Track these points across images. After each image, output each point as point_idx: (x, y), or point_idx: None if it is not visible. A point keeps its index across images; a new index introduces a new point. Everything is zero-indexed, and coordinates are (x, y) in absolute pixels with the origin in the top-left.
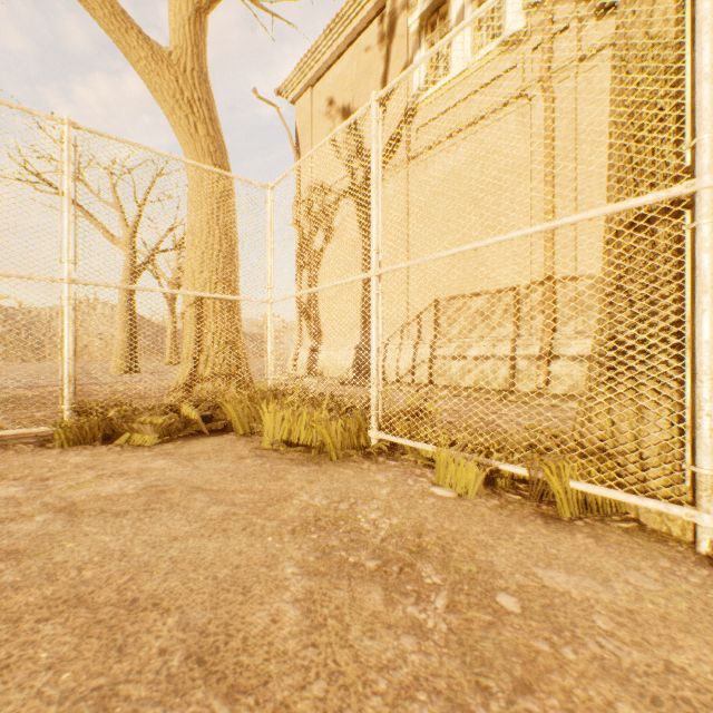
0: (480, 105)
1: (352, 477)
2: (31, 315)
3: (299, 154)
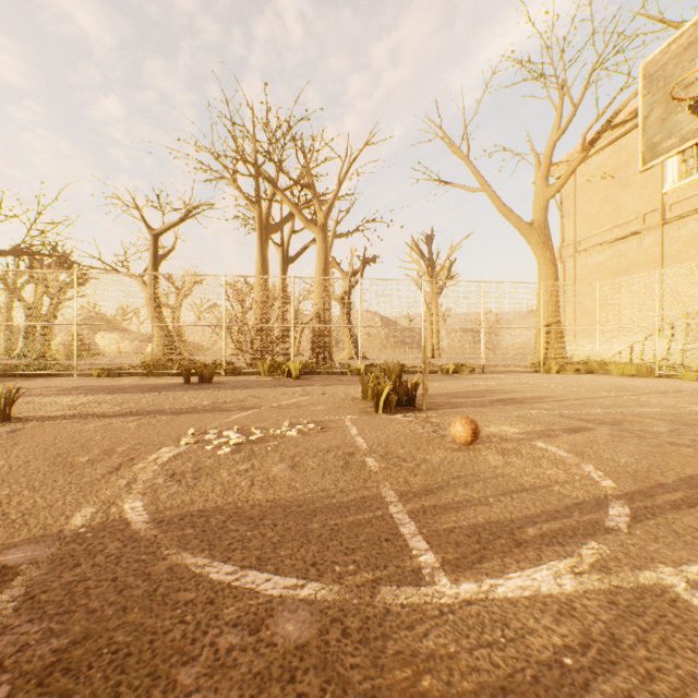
0: None
1: (653, 379)
2: None
3: (562, 213)
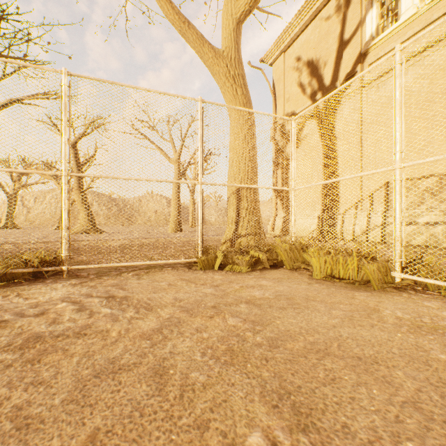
0: (429, 36)
1: (405, 302)
2: (125, 202)
3: (275, 96)
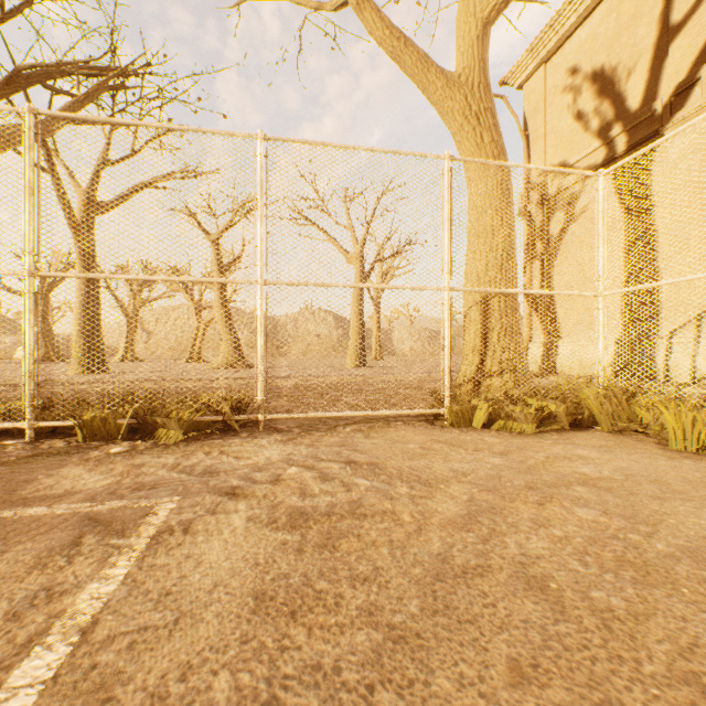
0: None
1: None
2: (274, 322)
3: (527, 139)
